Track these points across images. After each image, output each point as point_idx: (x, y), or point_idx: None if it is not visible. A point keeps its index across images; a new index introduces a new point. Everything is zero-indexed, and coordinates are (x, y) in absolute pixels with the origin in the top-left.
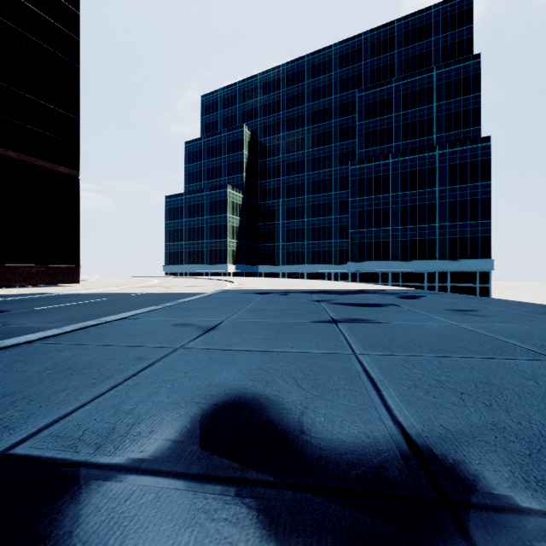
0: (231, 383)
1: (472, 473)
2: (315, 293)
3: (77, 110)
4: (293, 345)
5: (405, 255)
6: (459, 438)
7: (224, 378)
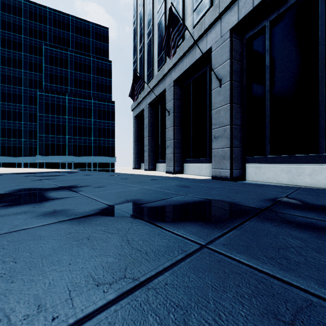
0: (20, 188)
1: (69, 186)
2: (20, 173)
3: None
4: (30, 184)
5: (76, 153)
6: (69, 185)
7: (16, 188)
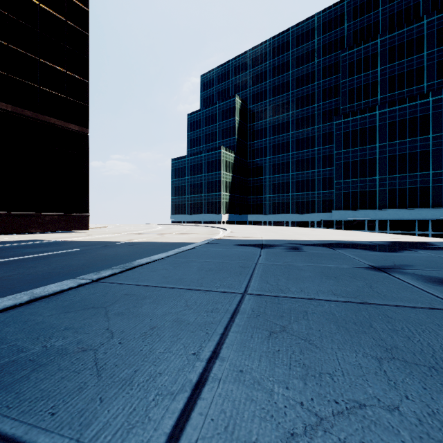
0: None
1: None
2: (336, 246)
3: (86, 74)
4: None
5: (393, 203)
6: None
7: None
